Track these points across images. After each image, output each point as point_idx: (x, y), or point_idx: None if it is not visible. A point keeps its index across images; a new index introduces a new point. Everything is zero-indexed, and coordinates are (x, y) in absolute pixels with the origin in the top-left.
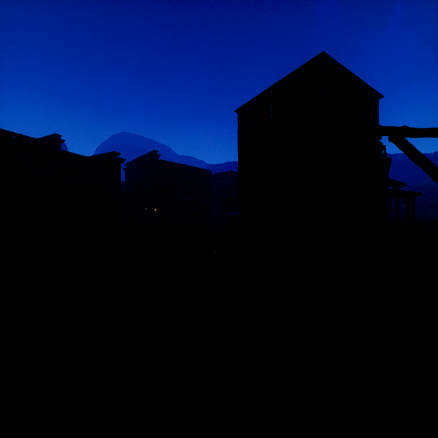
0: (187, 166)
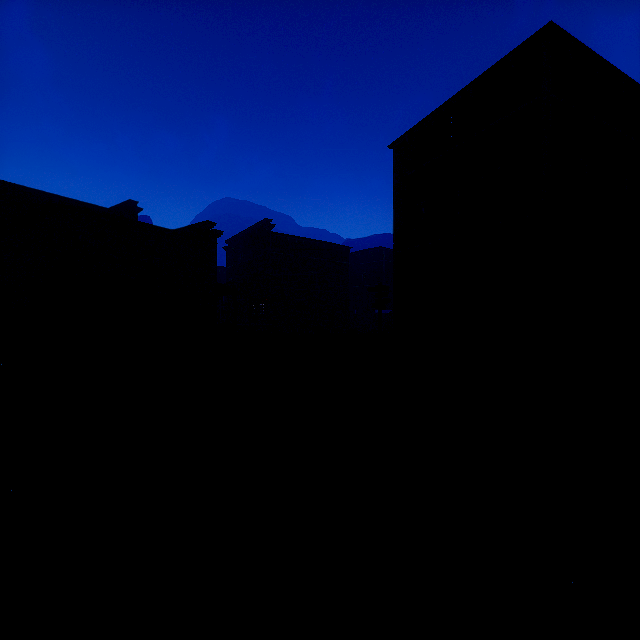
0: (313, 241)
